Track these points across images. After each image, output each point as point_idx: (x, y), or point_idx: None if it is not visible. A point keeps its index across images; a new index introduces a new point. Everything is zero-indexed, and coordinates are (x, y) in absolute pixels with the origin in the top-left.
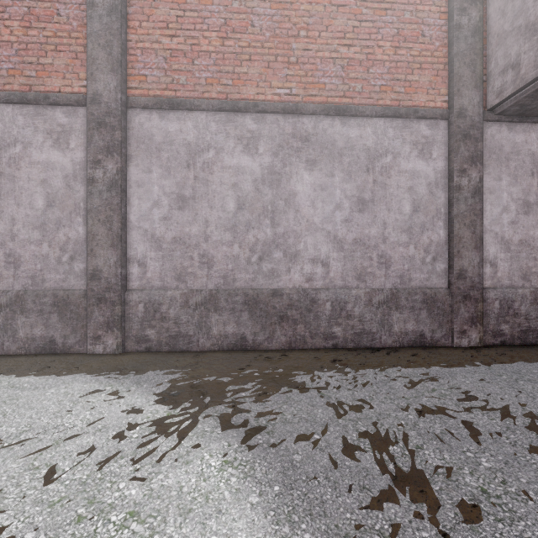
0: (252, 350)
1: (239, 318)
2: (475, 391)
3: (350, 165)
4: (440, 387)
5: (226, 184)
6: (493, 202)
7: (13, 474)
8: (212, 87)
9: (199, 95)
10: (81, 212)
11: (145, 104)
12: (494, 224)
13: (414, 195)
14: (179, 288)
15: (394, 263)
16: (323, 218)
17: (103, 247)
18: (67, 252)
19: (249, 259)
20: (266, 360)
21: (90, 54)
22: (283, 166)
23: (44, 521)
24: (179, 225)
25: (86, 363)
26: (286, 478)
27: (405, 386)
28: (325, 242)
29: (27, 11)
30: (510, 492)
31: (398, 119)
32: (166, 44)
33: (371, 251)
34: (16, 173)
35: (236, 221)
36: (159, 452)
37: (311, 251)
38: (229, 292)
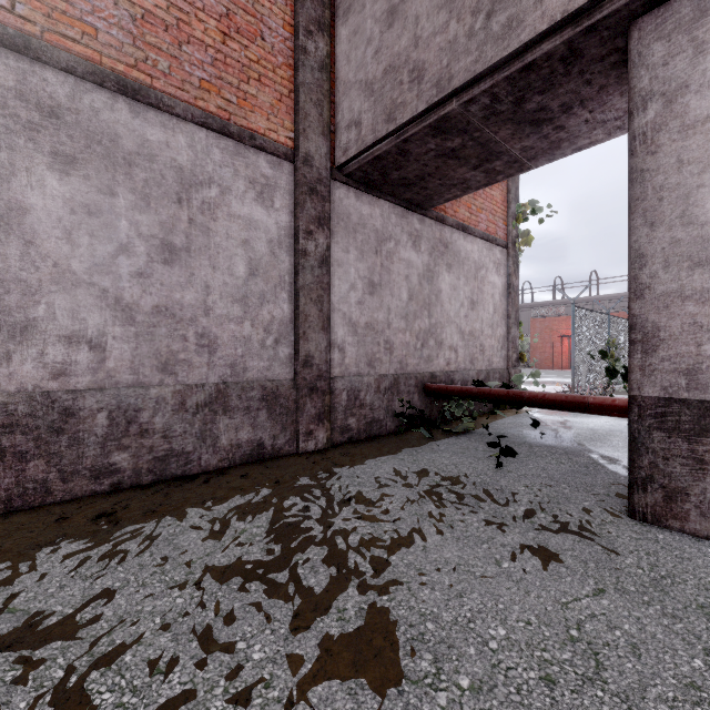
0: None
1: None
2: (297, 517)
3: (149, 185)
4: (253, 525)
5: None
6: (341, 276)
7: None
8: None
9: None
10: None
11: None
12: (343, 302)
13: (251, 252)
14: None
15: (223, 346)
16: (92, 264)
17: None
18: None
19: None
20: None
21: None
22: None
23: None
24: None
25: None
26: None
27: (203, 537)
28: (97, 307)
29: None
30: (271, 700)
31: (229, 140)
32: None
33: (186, 327)
34: None
35: None
36: None
37: (65, 322)
38: None
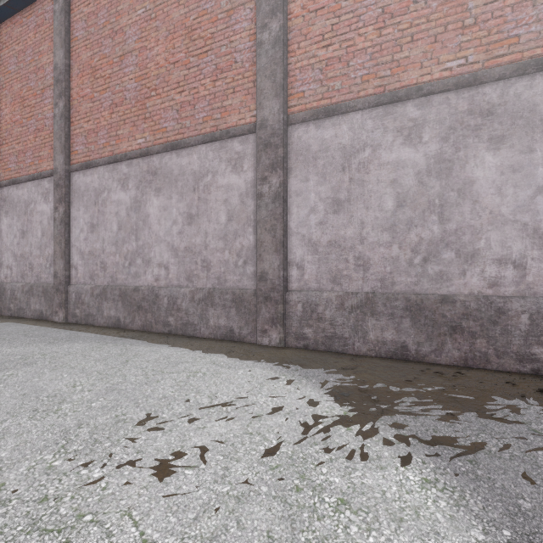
0: (415, 361)
1: (399, 324)
2: None
3: None
4: None
5: (383, 182)
6: None
7: (236, 433)
8: (368, 84)
9: (354, 96)
10: (252, 223)
11: (302, 118)
12: None
13: None
14: (334, 290)
15: None
16: (515, 207)
17: (269, 252)
18: (241, 257)
19: (410, 260)
20: (436, 375)
21: (258, 87)
22: (455, 151)
23: (270, 480)
24: (334, 229)
25: (258, 352)
26: (516, 525)
27: None
28: (519, 237)
29: (215, 68)
30: None
31: None
32: (322, 55)
33: None
34: (208, 197)
35: (395, 220)
36: (348, 449)
37: (496, 250)
38: (387, 296)
